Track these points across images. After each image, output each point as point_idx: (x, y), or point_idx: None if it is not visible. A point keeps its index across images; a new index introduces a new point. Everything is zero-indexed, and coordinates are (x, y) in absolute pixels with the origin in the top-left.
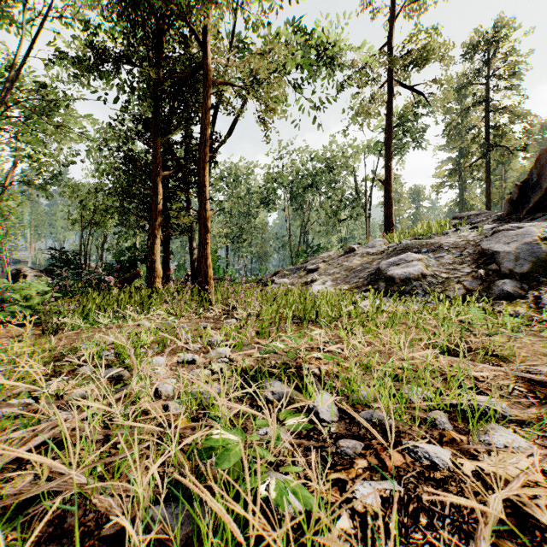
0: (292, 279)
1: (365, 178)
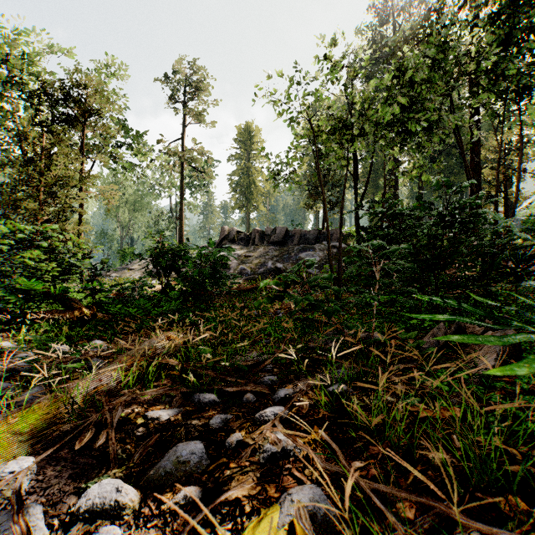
0: (121, 274)
1: (176, 204)
